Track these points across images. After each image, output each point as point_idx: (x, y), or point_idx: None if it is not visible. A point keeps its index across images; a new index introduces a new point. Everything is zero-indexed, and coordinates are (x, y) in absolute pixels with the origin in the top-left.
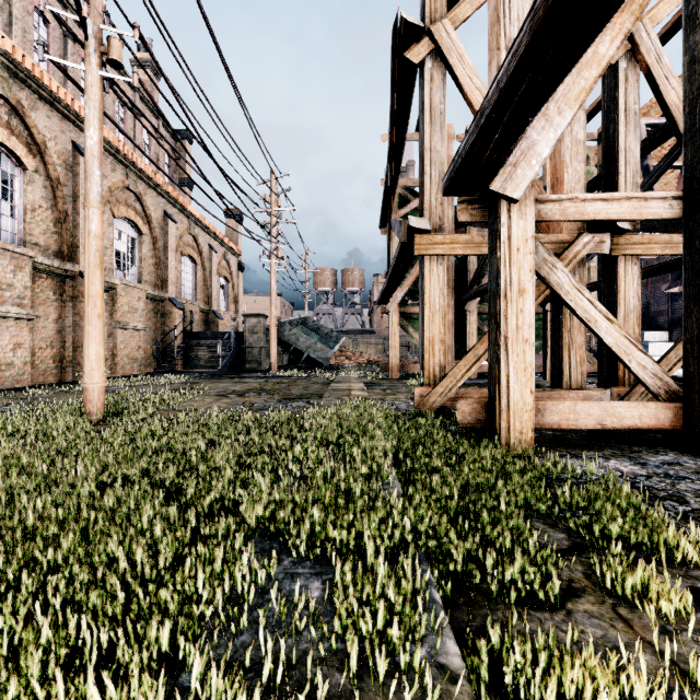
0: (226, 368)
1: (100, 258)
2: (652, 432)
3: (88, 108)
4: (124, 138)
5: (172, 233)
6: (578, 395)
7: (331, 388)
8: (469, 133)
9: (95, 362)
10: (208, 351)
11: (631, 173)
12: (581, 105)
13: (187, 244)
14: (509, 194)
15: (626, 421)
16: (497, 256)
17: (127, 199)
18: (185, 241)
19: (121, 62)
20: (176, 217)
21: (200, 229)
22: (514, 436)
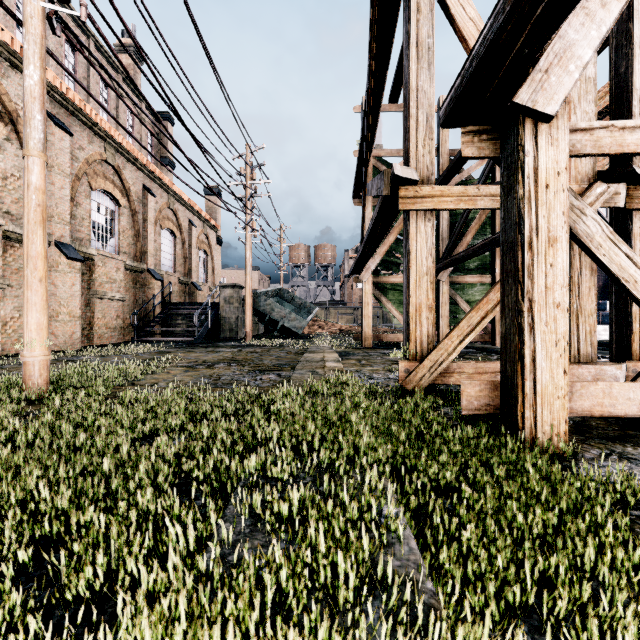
0: (204, 337)
1: (41, 214)
2: None
3: (26, 43)
4: (107, 117)
5: (151, 206)
6: (588, 370)
7: (305, 359)
8: (495, 14)
9: (36, 332)
10: (186, 321)
11: None
12: None
13: (167, 218)
14: (540, 108)
15: None
16: (518, 195)
17: (105, 172)
18: (164, 215)
19: None
20: (155, 191)
21: (180, 204)
22: (542, 430)
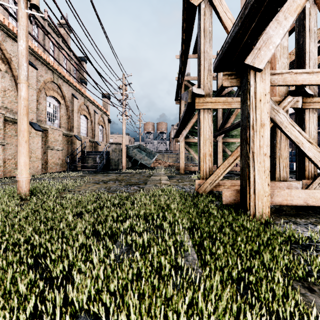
0: (102, 168)
1: (26, 110)
2: None
3: (19, 29)
4: (53, 60)
5: (75, 104)
6: (284, 184)
7: (151, 179)
8: (235, 25)
9: (23, 166)
10: (93, 160)
11: (312, 64)
12: (298, 14)
13: (83, 109)
14: (256, 66)
15: None
16: (247, 104)
17: (53, 87)
18: (82, 108)
19: (38, 6)
20: (78, 96)
21: (90, 102)
22: (258, 211)
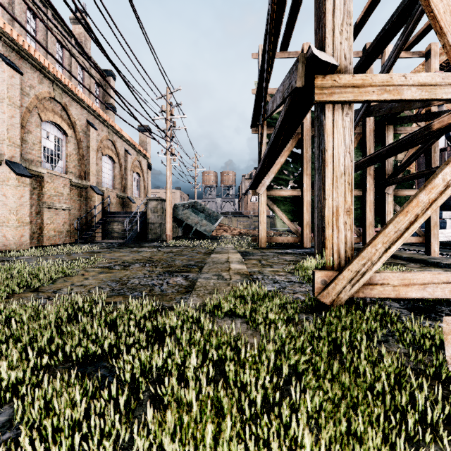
0: (135, 238)
1: None
2: None
3: None
4: (62, 71)
5: (93, 137)
6: None
7: (211, 260)
8: None
9: None
10: (121, 226)
11: None
12: None
13: (107, 147)
14: None
15: None
16: None
17: (54, 108)
18: (105, 144)
19: None
20: (97, 126)
21: (117, 137)
22: None
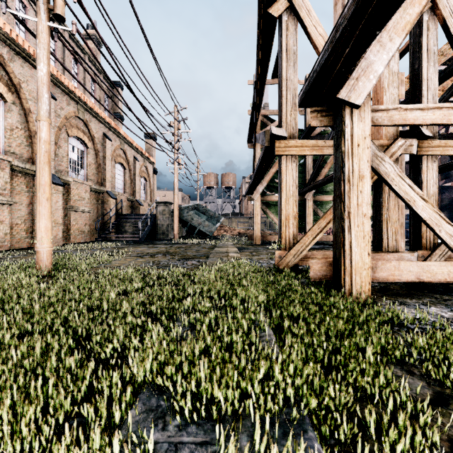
0: (145, 237)
1: (48, 157)
2: (451, 284)
3: (39, 49)
4: (77, 85)
5: (108, 148)
6: (393, 256)
7: (215, 251)
8: (324, 50)
9: (44, 232)
10: (132, 226)
11: (431, 96)
12: (407, 34)
13: (119, 155)
14: (352, 101)
15: (438, 276)
16: (342, 150)
17: (77, 124)
18: (117, 153)
19: (64, 16)
20: (111, 137)
21: (128, 145)
22: (355, 288)
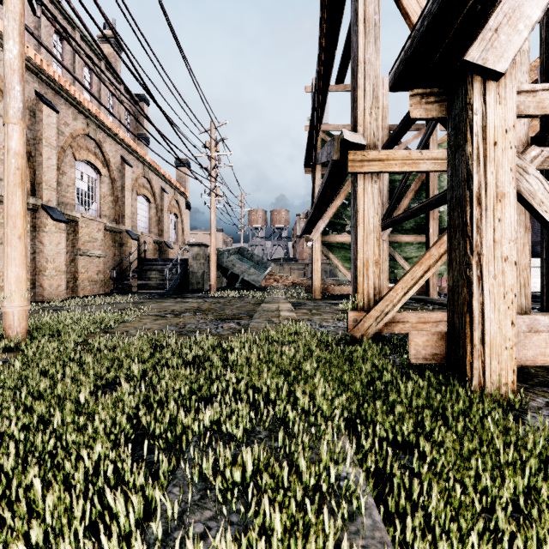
0: (174, 289)
1: (20, 177)
2: None
3: (6, 20)
4: (91, 99)
5: (128, 175)
6: (523, 320)
7: (262, 309)
8: None
9: (15, 285)
10: (159, 275)
11: None
12: None
13: (142, 186)
14: (490, 65)
15: None
16: (466, 152)
17: (88, 145)
18: (140, 183)
19: None
20: (132, 162)
21: (153, 173)
22: (490, 380)
